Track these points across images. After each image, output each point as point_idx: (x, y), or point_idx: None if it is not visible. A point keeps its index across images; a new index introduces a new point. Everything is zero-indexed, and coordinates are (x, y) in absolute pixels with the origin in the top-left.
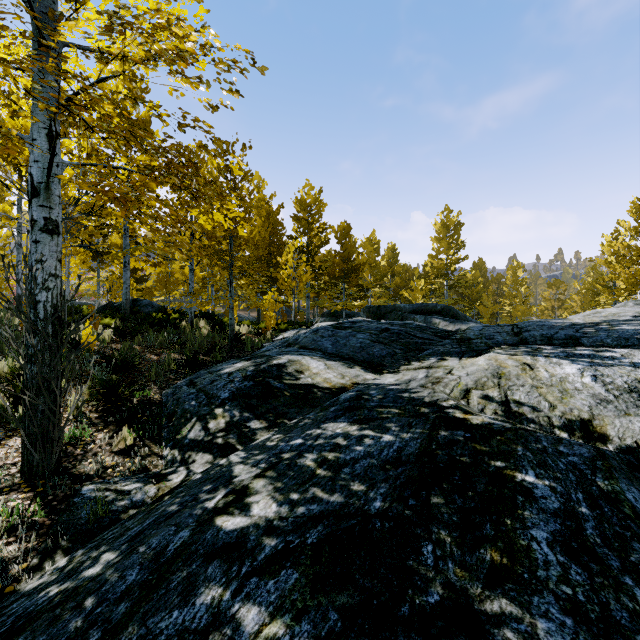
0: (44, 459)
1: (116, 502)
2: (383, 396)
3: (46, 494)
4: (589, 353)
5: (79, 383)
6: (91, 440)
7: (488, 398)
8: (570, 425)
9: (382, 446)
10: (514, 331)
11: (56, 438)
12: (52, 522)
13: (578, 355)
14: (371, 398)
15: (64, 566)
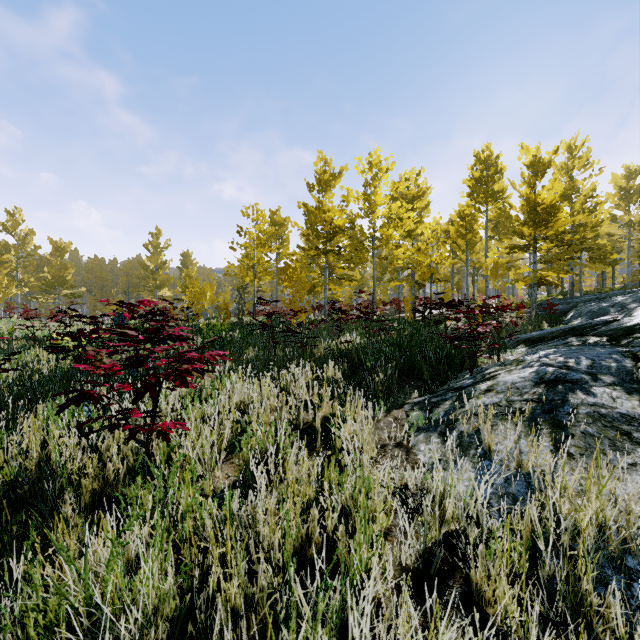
0: None
1: None
2: None
3: None
4: None
5: None
6: None
7: None
8: None
9: None
10: None
11: None
12: None
13: None
14: None
15: None
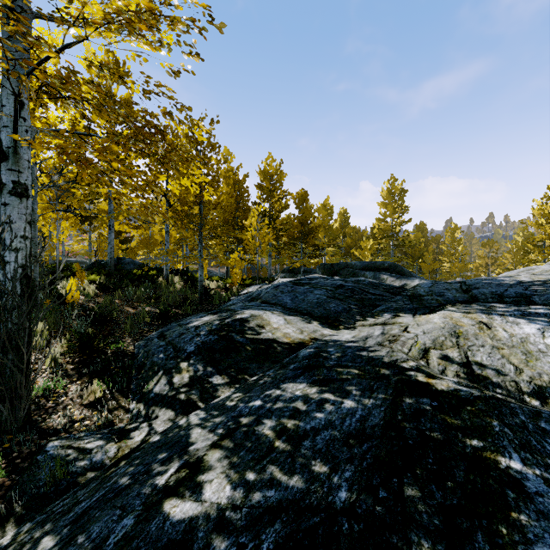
0: (11, 415)
1: (76, 462)
2: (341, 354)
3: (11, 450)
4: (545, 312)
5: (61, 335)
6: (64, 392)
7: (448, 359)
8: (541, 392)
9: (344, 414)
10: (463, 288)
11: (23, 394)
12: (12, 483)
13: (534, 314)
14: (329, 356)
15: (6, 546)
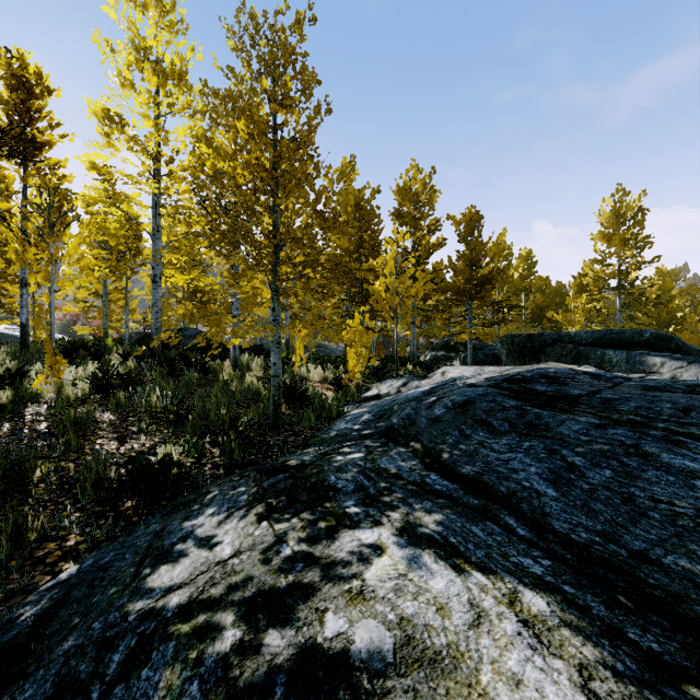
0: None
1: None
2: None
3: None
4: None
5: None
6: None
7: None
8: None
9: None
10: None
11: None
12: None
13: None
14: None
15: None
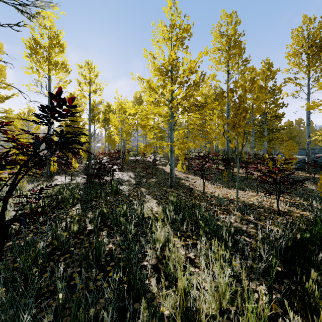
0: None
1: None
2: None
3: None
4: None
5: None
6: None
7: None
8: None
9: None
10: None
11: None
12: None
13: None
14: None
15: None
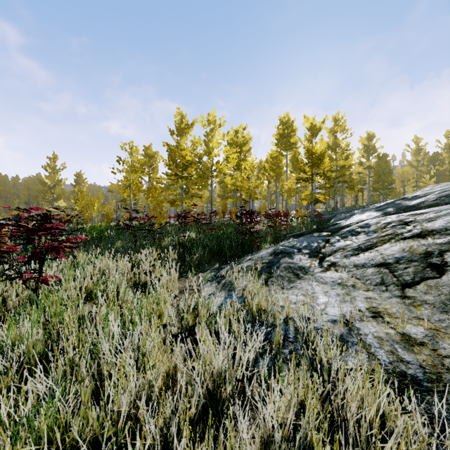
0: None
1: None
2: None
3: None
4: None
5: None
6: None
7: None
8: None
9: None
10: None
11: None
12: None
13: None
14: None
15: None
